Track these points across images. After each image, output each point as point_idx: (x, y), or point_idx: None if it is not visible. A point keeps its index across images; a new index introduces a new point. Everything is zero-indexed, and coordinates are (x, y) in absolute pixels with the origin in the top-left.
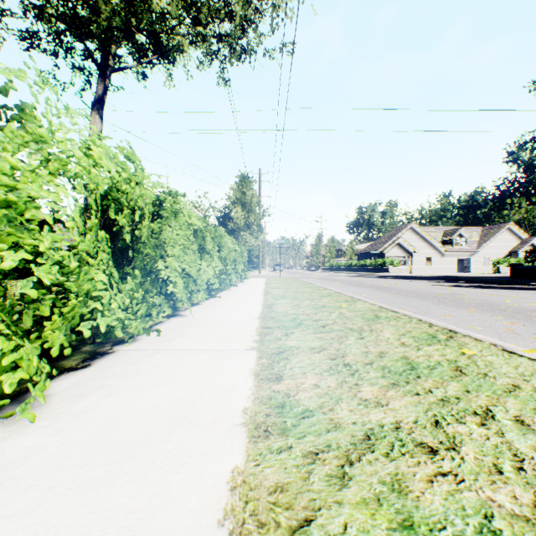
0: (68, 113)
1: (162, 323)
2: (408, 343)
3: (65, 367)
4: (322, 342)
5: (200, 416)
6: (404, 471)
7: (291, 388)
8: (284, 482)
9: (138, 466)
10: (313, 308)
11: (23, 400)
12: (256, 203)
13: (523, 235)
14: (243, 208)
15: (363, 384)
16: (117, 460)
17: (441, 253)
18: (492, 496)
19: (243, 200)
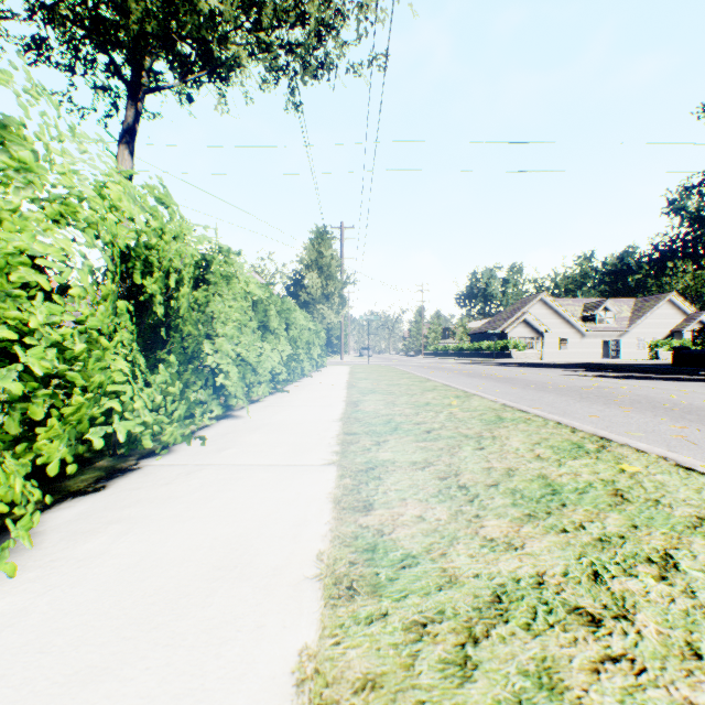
0: (74, 137)
1: (209, 427)
2: (545, 456)
3: (70, 490)
4: (427, 455)
5: (255, 565)
6: (554, 653)
7: (385, 521)
8: (376, 673)
9: (160, 646)
10: (414, 407)
11: (4, 540)
12: (337, 266)
13: (688, 309)
14: (319, 273)
15: (487, 516)
16: (130, 635)
17: (581, 333)
18: (691, 696)
19: (319, 263)
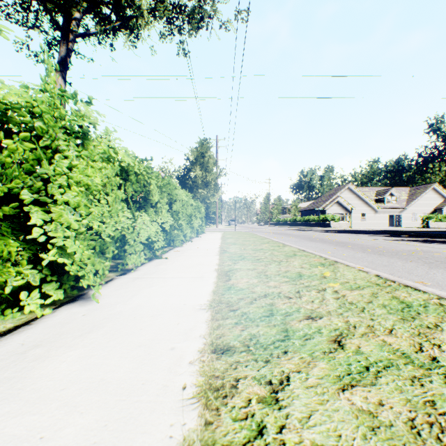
0: None
1: (27, 327)
2: None
3: None
4: None
5: None
6: None
7: None
8: None
9: None
10: (288, 280)
11: None
12: (213, 163)
13: (445, 194)
14: (201, 168)
15: None
16: None
17: (375, 210)
18: None
19: (201, 161)
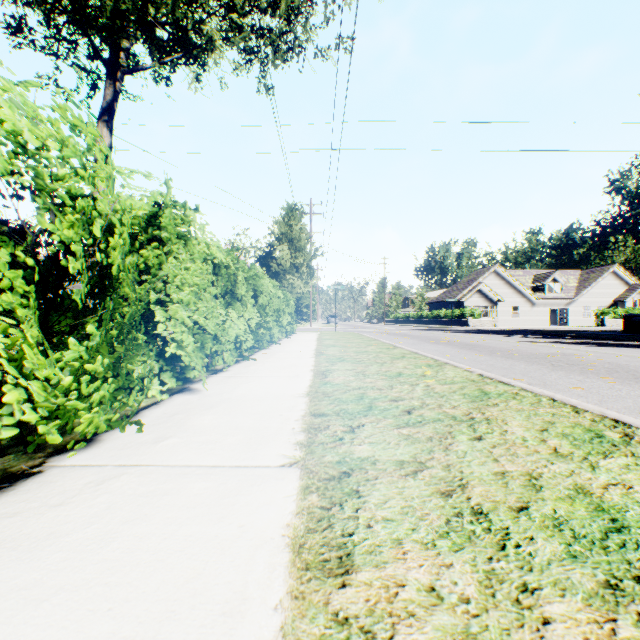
0: None
1: (158, 405)
2: (565, 451)
3: None
4: (415, 449)
5: None
6: None
7: (375, 605)
8: None
9: None
10: (386, 378)
11: None
12: (306, 239)
13: (630, 280)
14: (289, 245)
15: (543, 590)
16: None
17: (531, 302)
18: None
19: (289, 236)
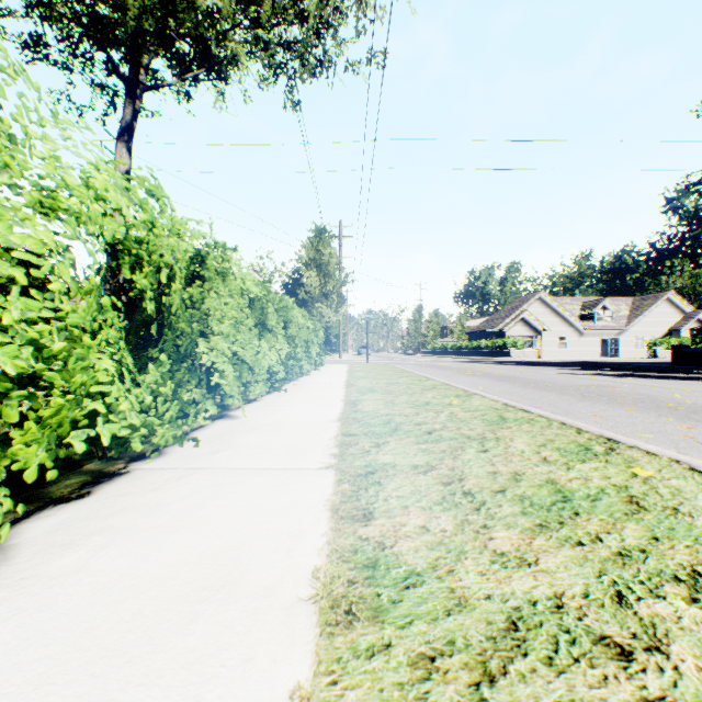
0: (57, 123)
1: (204, 428)
2: (552, 459)
3: (52, 497)
4: (429, 458)
5: (245, 584)
6: (583, 696)
7: (386, 532)
8: None
9: (133, 685)
10: (413, 406)
11: None
12: (336, 265)
13: (686, 308)
14: (318, 271)
15: (496, 527)
16: (100, 671)
17: (579, 331)
18: None
19: (318, 261)
